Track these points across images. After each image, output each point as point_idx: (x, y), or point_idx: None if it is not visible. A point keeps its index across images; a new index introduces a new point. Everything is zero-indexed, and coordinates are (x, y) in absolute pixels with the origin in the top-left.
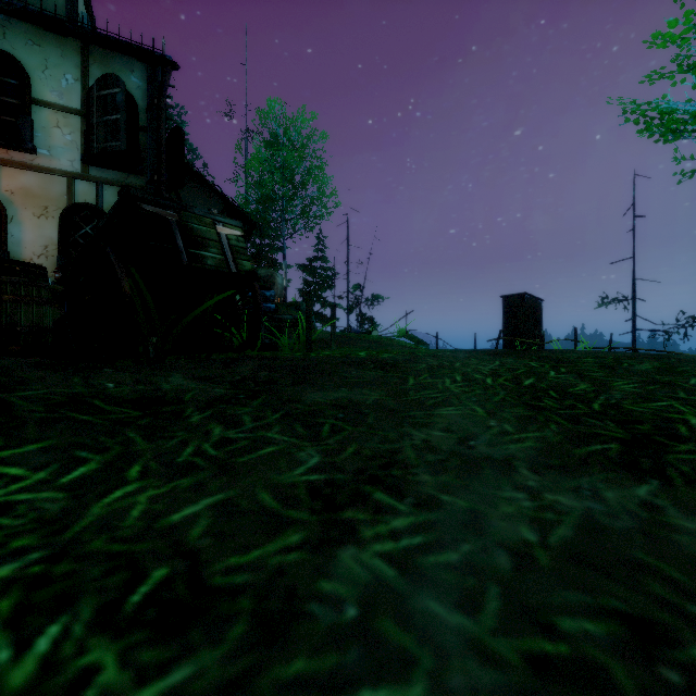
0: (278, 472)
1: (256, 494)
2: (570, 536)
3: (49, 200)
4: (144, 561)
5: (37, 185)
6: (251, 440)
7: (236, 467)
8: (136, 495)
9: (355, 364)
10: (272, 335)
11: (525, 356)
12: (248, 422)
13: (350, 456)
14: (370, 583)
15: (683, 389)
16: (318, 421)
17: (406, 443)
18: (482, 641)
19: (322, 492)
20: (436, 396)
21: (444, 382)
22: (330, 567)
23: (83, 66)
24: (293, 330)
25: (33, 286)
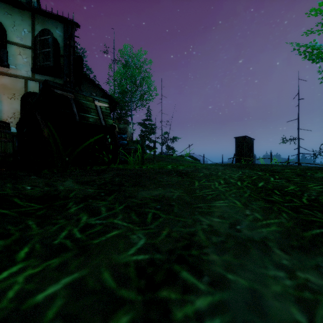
0: (118, 252)
1: (100, 273)
2: None
3: (15, 90)
4: None
5: (10, 83)
6: (104, 226)
7: (91, 248)
8: (17, 275)
9: (165, 173)
10: (125, 156)
11: (253, 168)
12: (104, 212)
13: (164, 238)
14: None
15: None
16: (145, 211)
17: (198, 227)
18: None
19: (146, 271)
20: (211, 193)
21: (214, 184)
22: None
23: (32, 25)
24: (135, 153)
25: (2, 132)
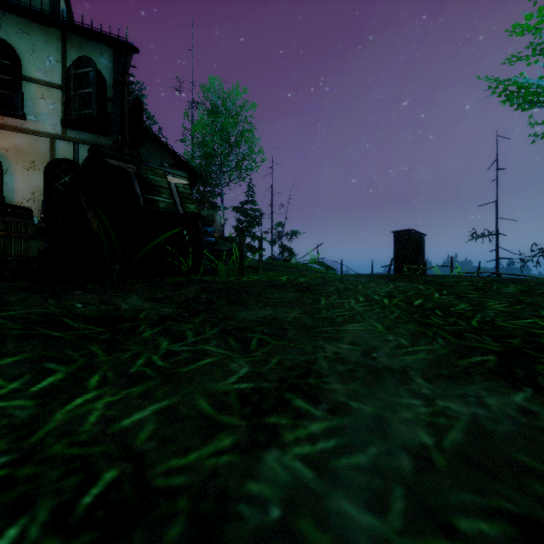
0: (214, 381)
1: (195, 401)
2: (461, 440)
3: (36, 156)
4: (96, 464)
5: (26, 144)
6: (192, 353)
7: (179, 376)
8: (94, 402)
9: (277, 287)
10: (212, 262)
11: (414, 280)
12: (190, 337)
13: (274, 366)
14: (291, 484)
15: (543, 309)
16: (247, 336)
17: (320, 355)
18: (390, 541)
19: (250, 399)
20: (344, 314)
21: (349, 302)
22: (256, 469)
23: (62, 50)
24: (228, 258)
25: (21, 224)
